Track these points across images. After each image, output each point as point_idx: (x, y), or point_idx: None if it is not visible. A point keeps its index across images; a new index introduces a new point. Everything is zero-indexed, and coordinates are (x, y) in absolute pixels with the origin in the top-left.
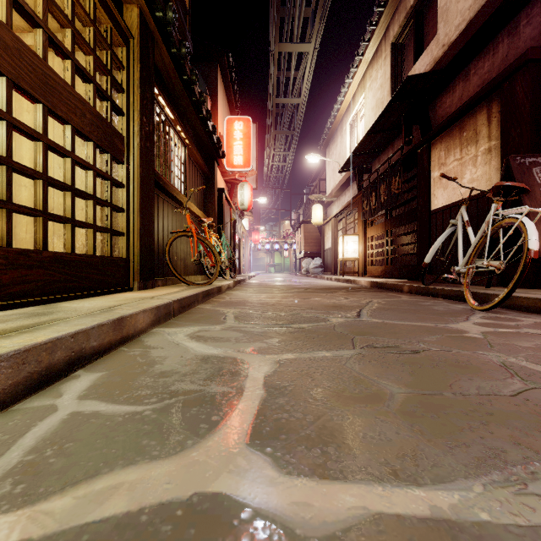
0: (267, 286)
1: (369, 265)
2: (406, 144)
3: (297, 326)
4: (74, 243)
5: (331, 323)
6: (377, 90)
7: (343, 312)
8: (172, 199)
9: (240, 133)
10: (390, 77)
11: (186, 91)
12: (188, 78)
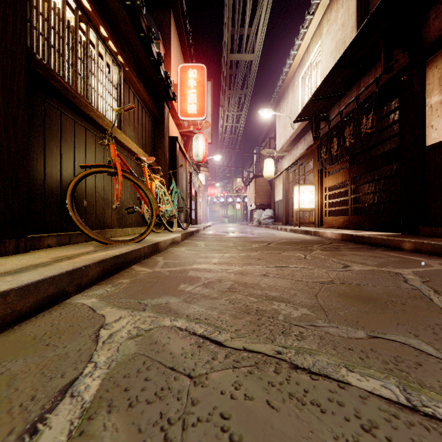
0: (221, 239)
1: (326, 216)
2: (386, 71)
3: None
4: None
5: None
6: (337, 32)
7: (438, 342)
8: (94, 126)
9: (194, 81)
10: (355, 11)
11: None
12: None
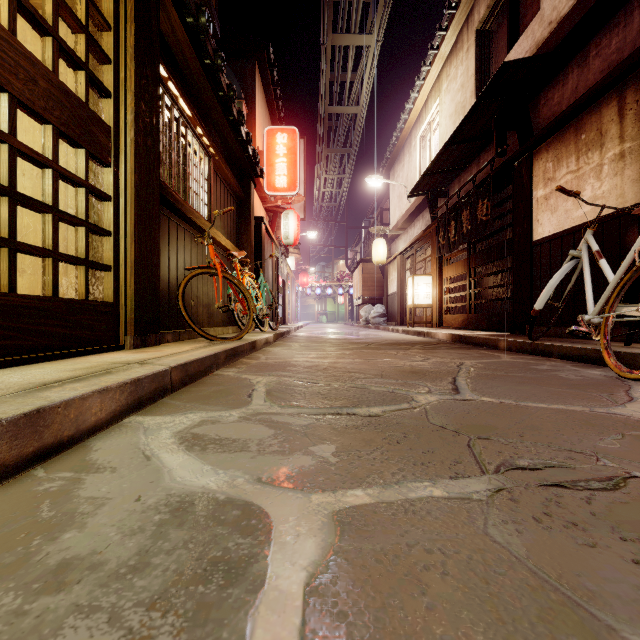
0: (317, 341)
1: (446, 314)
2: (498, 155)
3: (366, 412)
4: (15, 277)
5: (419, 405)
6: (457, 92)
7: (430, 382)
8: (191, 226)
9: (284, 147)
10: (474, 73)
11: (209, 80)
12: (212, 61)
